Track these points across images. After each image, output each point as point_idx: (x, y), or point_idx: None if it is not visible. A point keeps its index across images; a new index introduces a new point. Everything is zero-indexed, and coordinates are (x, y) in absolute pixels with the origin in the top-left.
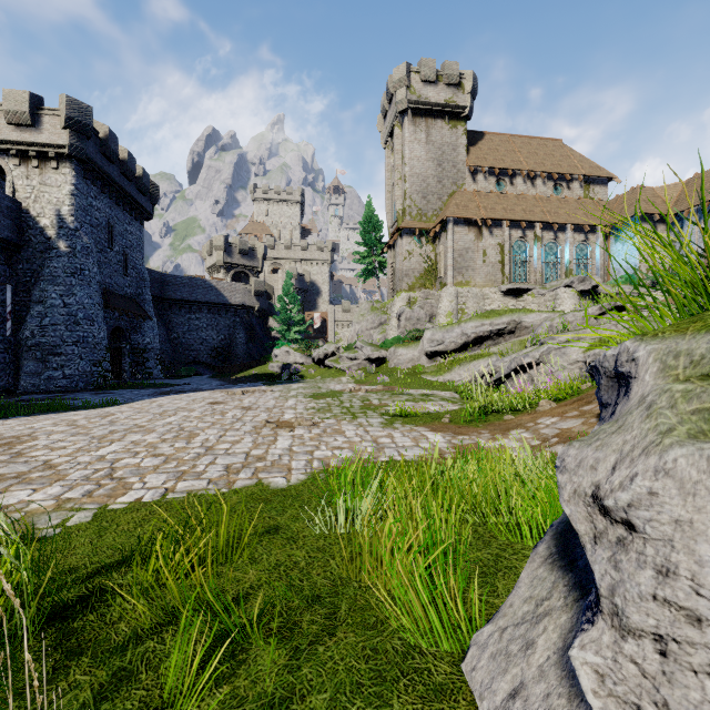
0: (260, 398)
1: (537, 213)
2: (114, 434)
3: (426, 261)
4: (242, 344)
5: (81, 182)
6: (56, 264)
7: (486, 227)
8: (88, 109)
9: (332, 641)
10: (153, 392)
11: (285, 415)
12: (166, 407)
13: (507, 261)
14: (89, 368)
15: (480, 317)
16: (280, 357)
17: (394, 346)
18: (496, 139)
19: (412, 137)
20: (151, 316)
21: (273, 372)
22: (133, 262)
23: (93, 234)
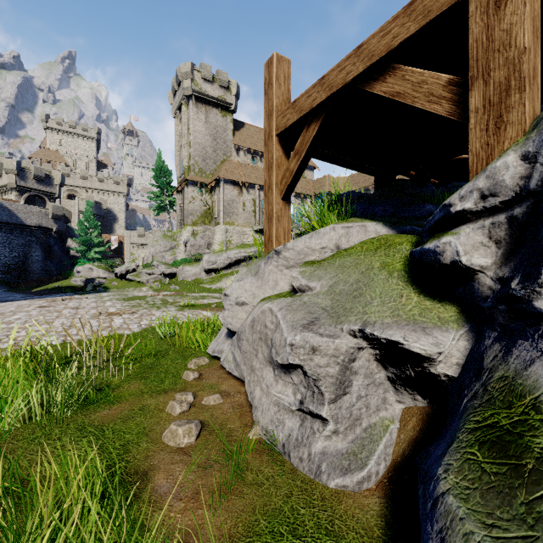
0: (81, 302)
1: None
2: None
3: (205, 205)
4: (39, 261)
5: None
6: None
7: (245, 188)
8: None
9: (169, 356)
10: None
11: (110, 310)
12: (0, 311)
13: (258, 211)
14: None
15: (239, 247)
16: (82, 273)
17: (182, 265)
18: (252, 129)
19: (195, 115)
20: None
21: (76, 285)
22: None
23: None
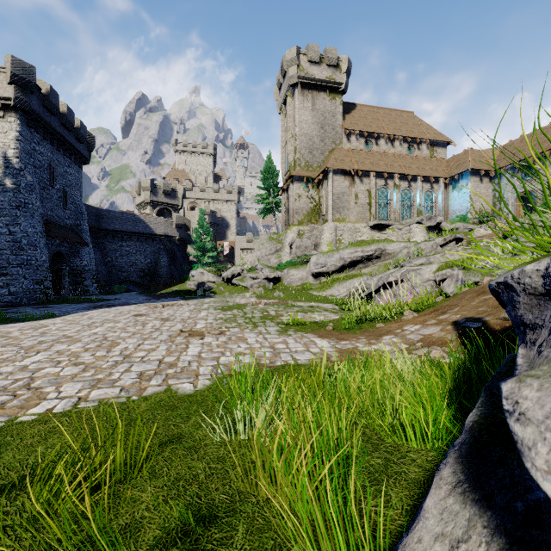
0: (177, 311)
1: (396, 167)
2: (42, 344)
3: (312, 202)
4: (165, 266)
5: (25, 130)
6: (2, 198)
7: (358, 177)
8: (31, 68)
9: None
10: (88, 306)
11: (197, 325)
12: (95, 319)
13: (373, 203)
14: (32, 286)
15: (354, 246)
16: (196, 277)
17: (287, 268)
18: (365, 109)
19: (301, 104)
20: (88, 243)
21: (190, 289)
22: (72, 198)
23: (36, 174)
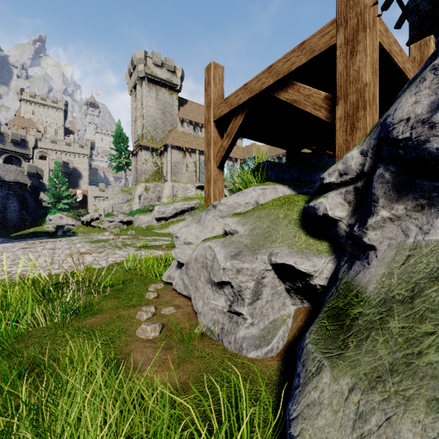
0: (56, 244)
1: None
2: None
3: (156, 166)
4: (16, 211)
5: None
6: None
7: (188, 152)
8: None
9: (133, 283)
10: None
11: (81, 250)
12: None
13: (198, 171)
14: None
15: (183, 200)
16: (54, 221)
17: (137, 214)
18: (194, 105)
19: (147, 93)
20: None
21: (48, 231)
22: None
23: None
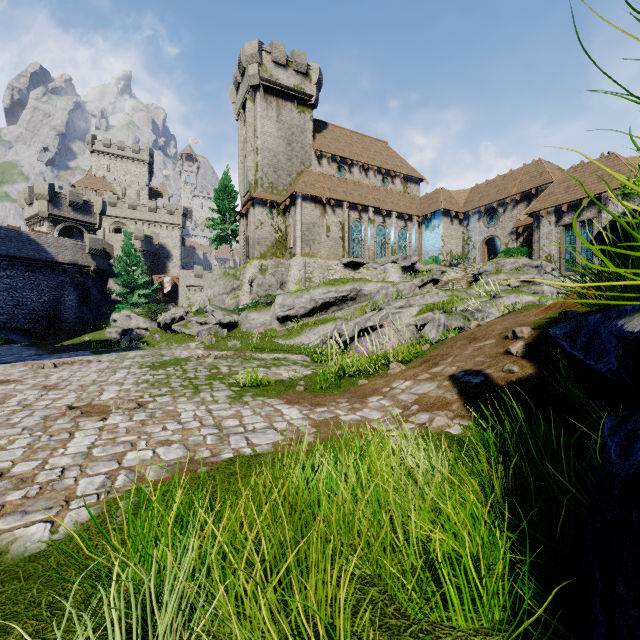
0: (77, 372)
1: (370, 199)
2: None
3: (277, 231)
4: (73, 307)
5: None
6: None
7: (330, 206)
8: None
9: None
10: None
11: (104, 394)
12: None
13: (347, 237)
14: None
15: (327, 285)
16: (119, 322)
17: (246, 311)
18: (337, 131)
19: (264, 112)
20: None
21: (111, 338)
22: None
23: None
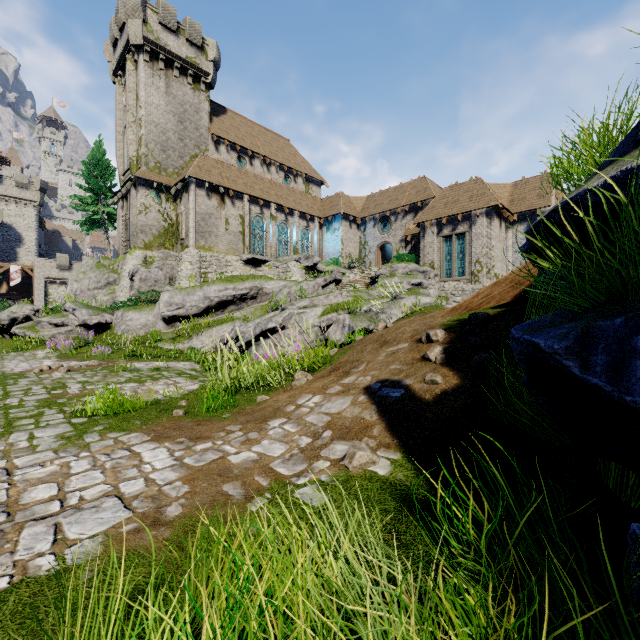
0: None
1: (272, 195)
2: None
3: (166, 219)
4: None
5: None
6: None
7: (229, 197)
8: None
9: None
10: None
11: None
12: None
13: (248, 233)
14: None
15: (224, 281)
16: None
17: (122, 309)
18: (237, 119)
19: (149, 79)
20: None
21: None
22: None
23: None
